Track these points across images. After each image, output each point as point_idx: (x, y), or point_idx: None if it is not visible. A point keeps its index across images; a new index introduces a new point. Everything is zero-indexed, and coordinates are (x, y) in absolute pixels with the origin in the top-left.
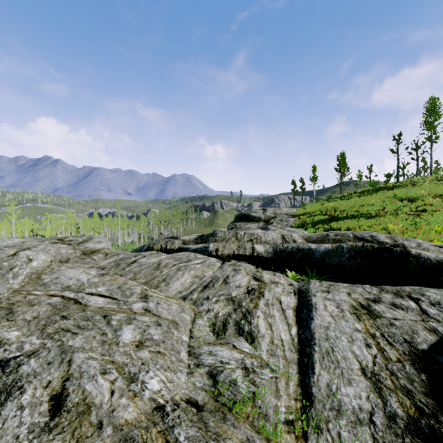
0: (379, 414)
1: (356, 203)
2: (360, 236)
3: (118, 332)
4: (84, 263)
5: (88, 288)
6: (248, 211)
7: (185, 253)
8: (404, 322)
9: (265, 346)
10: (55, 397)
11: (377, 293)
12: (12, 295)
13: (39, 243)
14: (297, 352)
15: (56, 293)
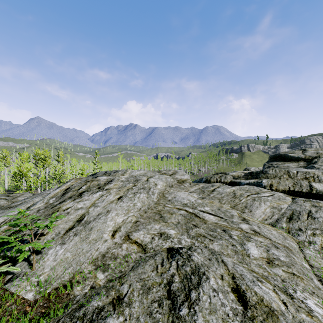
0: None
1: None
2: None
3: (244, 246)
4: (181, 188)
5: (198, 206)
6: (284, 152)
7: (249, 186)
8: None
9: None
10: (235, 290)
11: None
12: (156, 205)
13: (154, 174)
14: None
15: (180, 207)
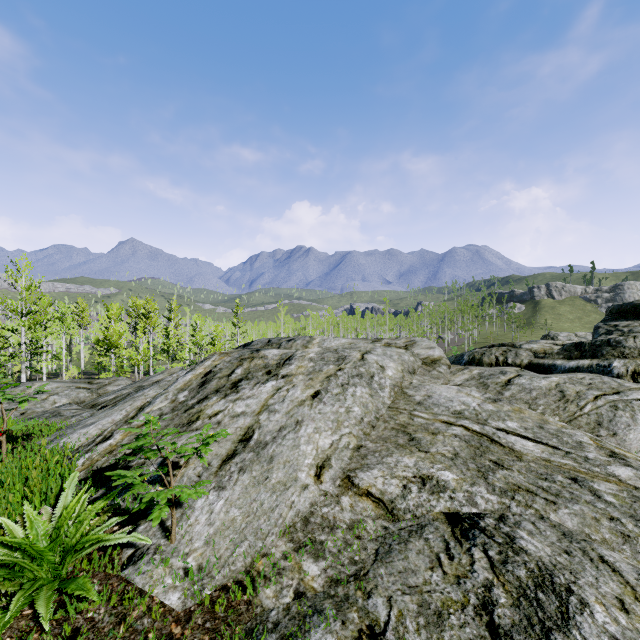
0: None
1: None
2: None
3: None
4: (432, 377)
5: (490, 419)
6: None
7: (589, 376)
8: None
9: None
10: None
11: None
12: (391, 413)
13: (372, 346)
14: None
15: (450, 419)
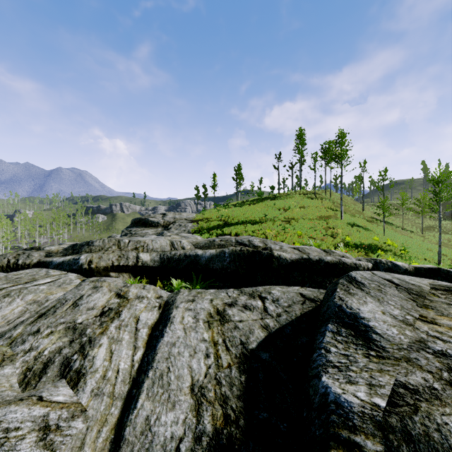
0: (188, 438)
1: (246, 210)
2: (241, 241)
3: None
4: None
5: None
6: (146, 215)
7: (31, 271)
8: (247, 323)
9: (92, 385)
10: None
11: (236, 296)
12: None
13: None
14: (131, 382)
15: None
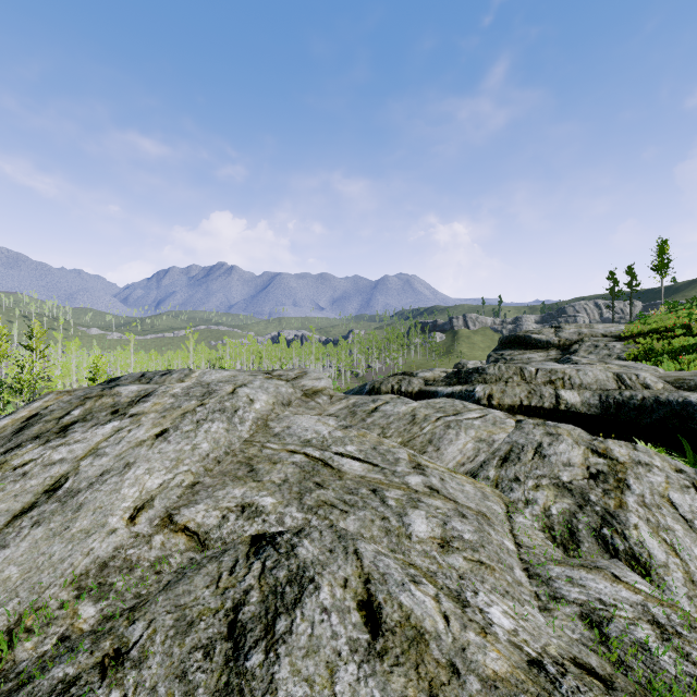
0: None
1: None
2: None
3: (405, 519)
4: (308, 408)
5: (333, 445)
6: (524, 331)
7: (445, 400)
8: None
9: (679, 587)
10: (364, 605)
11: None
12: (244, 447)
13: (252, 379)
14: None
15: (296, 448)
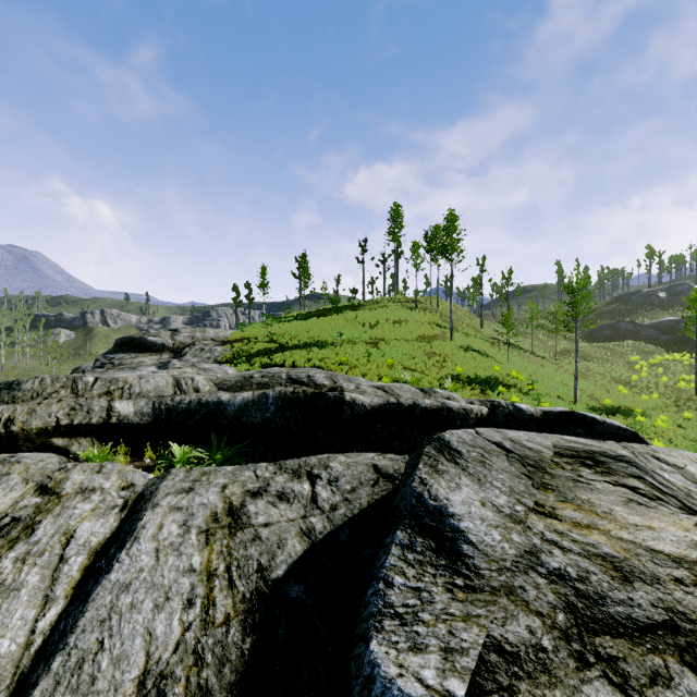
0: None
1: (313, 325)
2: (296, 377)
3: None
4: None
5: None
6: (142, 332)
7: None
8: (277, 527)
9: None
10: None
11: (269, 477)
12: None
13: None
14: (12, 686)
15: None
